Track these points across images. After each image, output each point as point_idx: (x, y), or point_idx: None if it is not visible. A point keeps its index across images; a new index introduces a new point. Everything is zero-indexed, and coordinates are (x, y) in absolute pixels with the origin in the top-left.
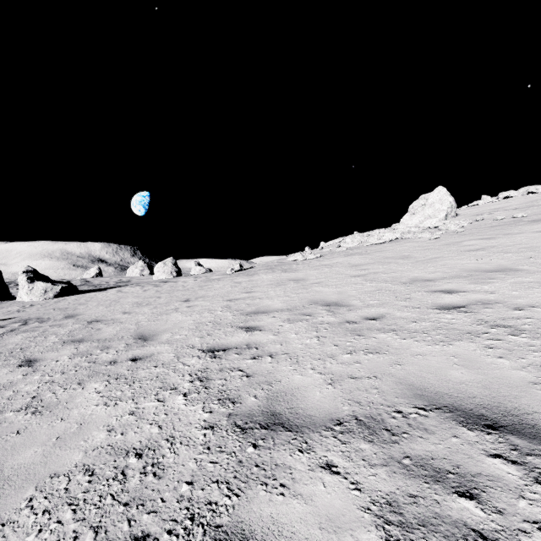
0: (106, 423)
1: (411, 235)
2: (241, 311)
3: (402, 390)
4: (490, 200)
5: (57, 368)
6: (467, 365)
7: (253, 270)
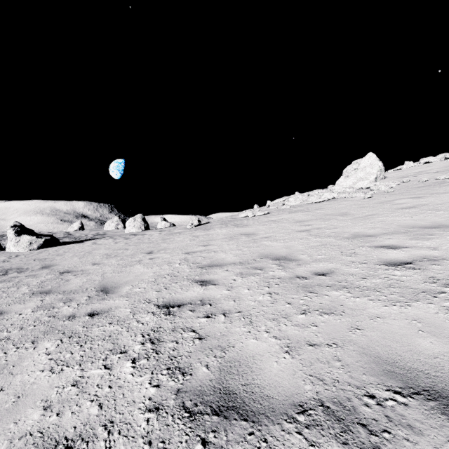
0: (45, 397)
1: (346, 195)
2: (197, 264)
3: (369, 363)
4: (412, 165)
5: (18, 322)
6: (435, 332)
7: (209, 225)
